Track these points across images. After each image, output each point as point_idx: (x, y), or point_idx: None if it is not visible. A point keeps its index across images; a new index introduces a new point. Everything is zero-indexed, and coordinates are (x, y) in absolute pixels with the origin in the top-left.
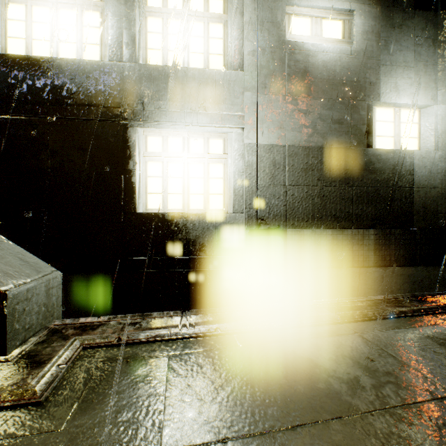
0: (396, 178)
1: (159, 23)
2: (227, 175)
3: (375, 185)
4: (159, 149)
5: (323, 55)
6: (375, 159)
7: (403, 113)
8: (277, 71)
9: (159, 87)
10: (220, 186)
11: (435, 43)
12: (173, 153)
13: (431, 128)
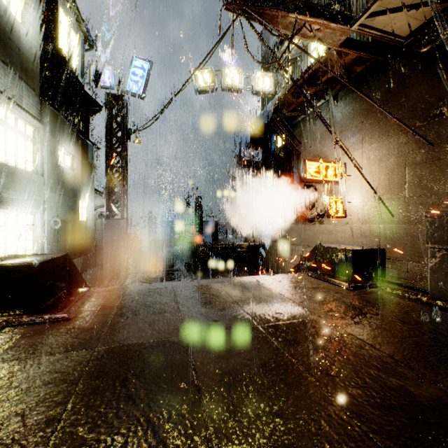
0: (85, 233)
1: (3, 130)
2: (34, 237)
3: (81, 237)
4: (3, 223)
5: (69, 175)
6: (81, 226)
7: (83, 203)
8: (56, 180)
9: (9, 180)
10: (32, 245)
11: (92, 176)
12: (12, 226)
13: (91, 211)
